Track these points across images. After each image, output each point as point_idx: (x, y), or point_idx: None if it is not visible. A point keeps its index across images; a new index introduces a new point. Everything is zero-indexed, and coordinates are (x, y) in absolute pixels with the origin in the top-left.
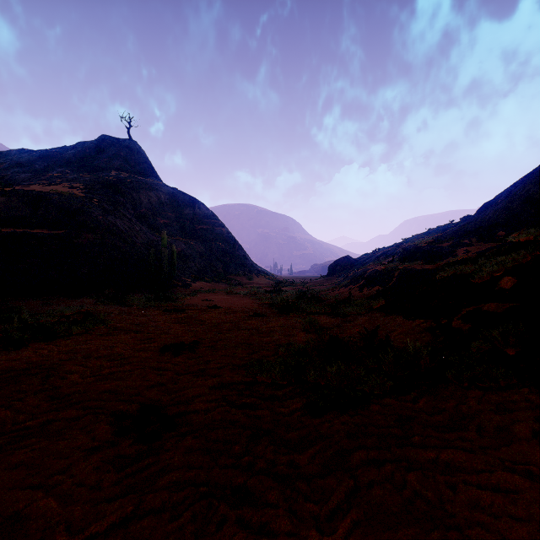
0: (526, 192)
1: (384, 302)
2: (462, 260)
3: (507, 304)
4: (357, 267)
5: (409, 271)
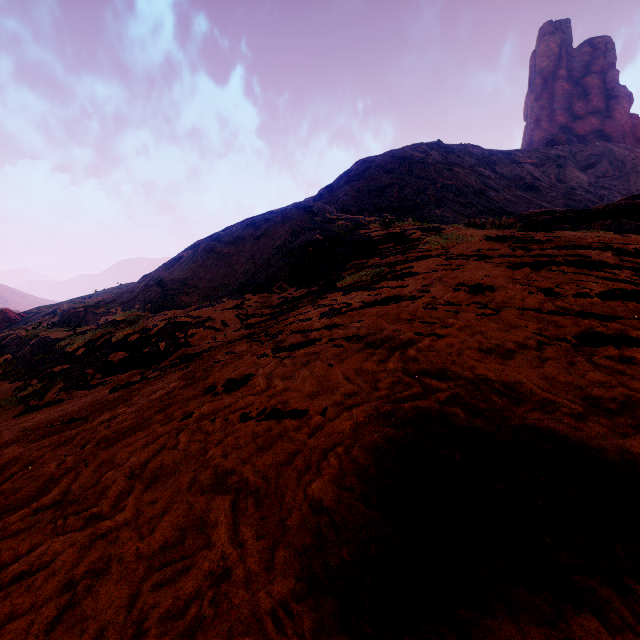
0: (162, 275)
1: (2, 371)
2: (87, 330)
3: (69, 365)
4: (17, 325)
5: (43, 339)
